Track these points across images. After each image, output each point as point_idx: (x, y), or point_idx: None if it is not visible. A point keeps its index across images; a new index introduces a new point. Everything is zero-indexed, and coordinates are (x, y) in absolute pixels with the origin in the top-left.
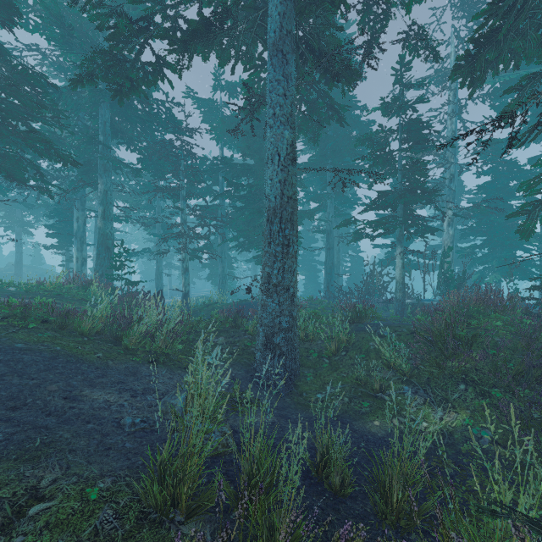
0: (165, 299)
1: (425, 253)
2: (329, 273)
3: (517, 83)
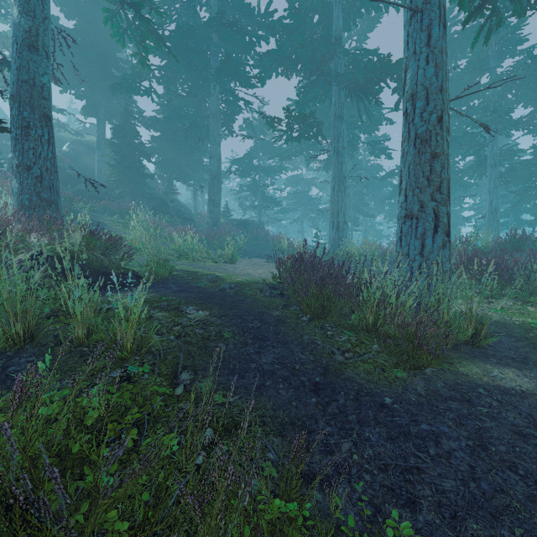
0: None
1: None
2: None
3: (523, 188)
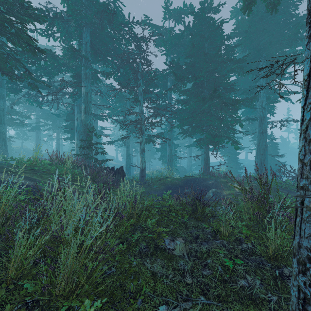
0: (134, 171)
1: None
2: (263, 153)
3: None
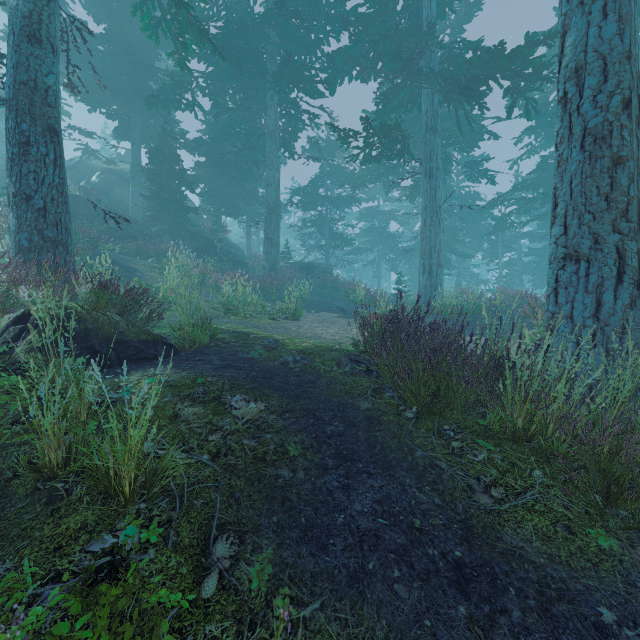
0: None
1: None
2: None
3: None
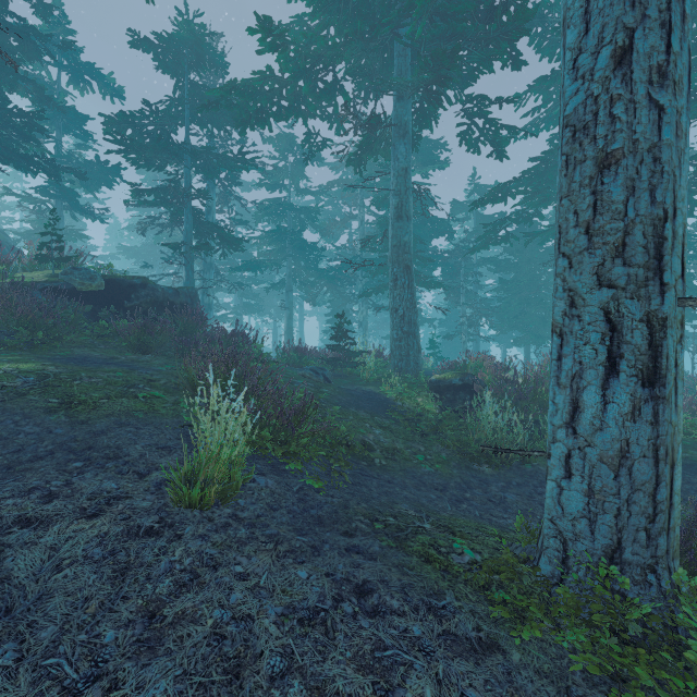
0: None
1: (694, 335)
2: None
3: None
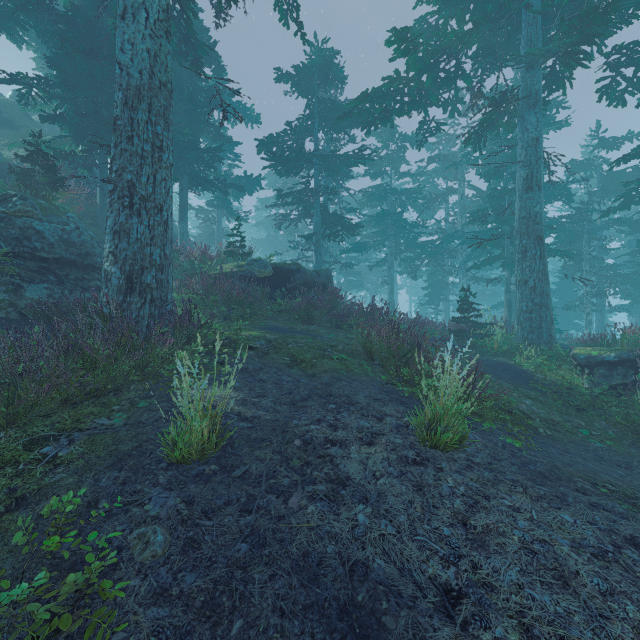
0: None
1: None
2: None
3: None
